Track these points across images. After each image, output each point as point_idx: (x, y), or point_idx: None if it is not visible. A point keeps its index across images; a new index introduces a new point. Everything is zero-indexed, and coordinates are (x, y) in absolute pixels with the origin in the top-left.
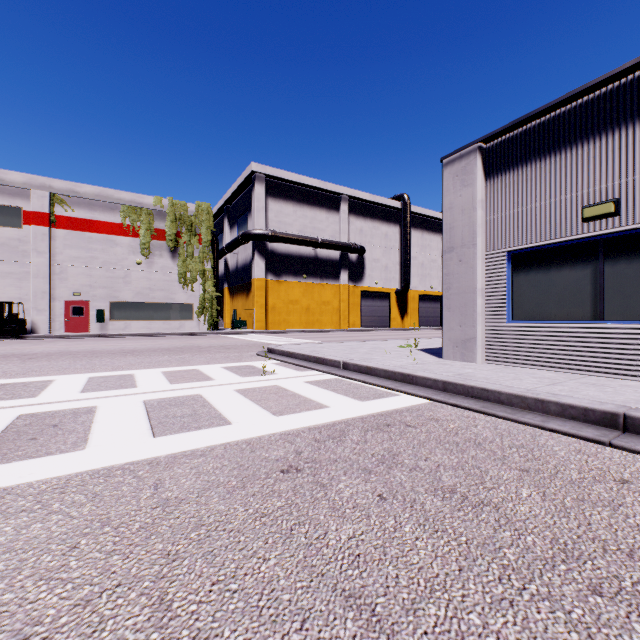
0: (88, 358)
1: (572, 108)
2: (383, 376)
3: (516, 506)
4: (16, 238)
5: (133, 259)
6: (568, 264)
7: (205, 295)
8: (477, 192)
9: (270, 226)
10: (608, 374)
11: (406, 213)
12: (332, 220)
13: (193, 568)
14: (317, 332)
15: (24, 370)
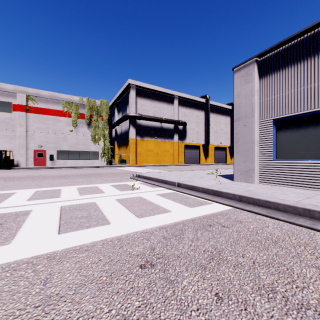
0: (40, 179)
1: (315, 33)
2: (201, 191)
3: None
4: (9, 118)
5: (68, 128)
6: (312, 125)
7: (105, 147)
8: (254, 86)
9: (138, 111)
10: None
11: (208, 105)
12: (170, 108)
13: None
14: (162, 166)
15: (3, 186)
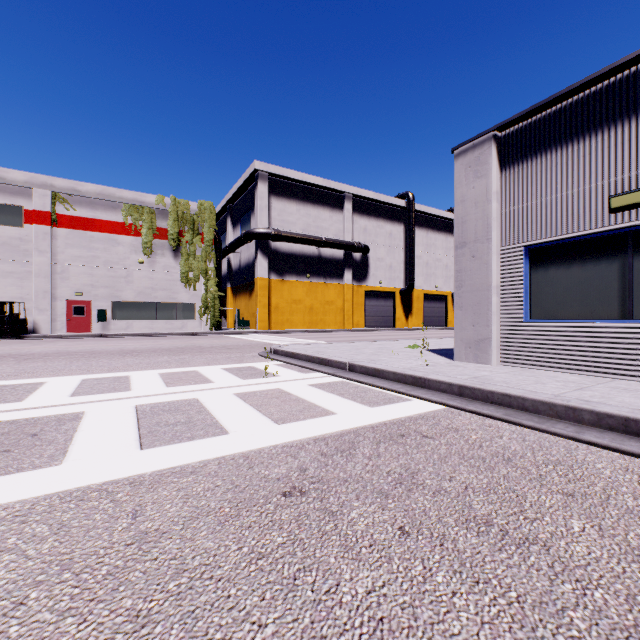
0: (85, 359)
1: (597, 90)
2: (392, 379)
3: (570, 545)
4: (17, 237)
5: (135, 258)
6: (592, 259)
7: (207, 295)
8: (492, 183)
9: (273, 225)
10: (638, 378)
11: (411, 212)
12: (336, 219)
13: (166, 639)
14: (321, 332)
15: (17, 371)
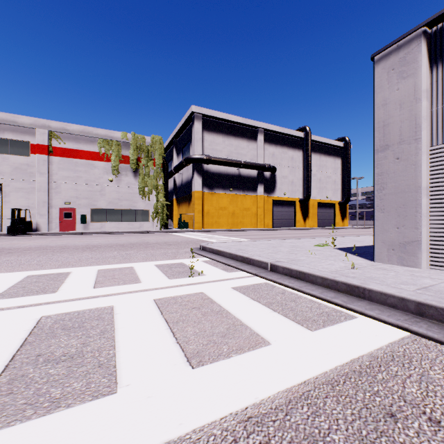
0: (52, 253)
1: None
2: (320, 284)
3: None
4: (25, 163)
5: (106, 178)
6: None
7: (158, 203)
8: (421, 81)
9: (205, 152)
10: None
11: (308, 141)
12: (251, 147)
13: None
14: (240, 231)
15: None
